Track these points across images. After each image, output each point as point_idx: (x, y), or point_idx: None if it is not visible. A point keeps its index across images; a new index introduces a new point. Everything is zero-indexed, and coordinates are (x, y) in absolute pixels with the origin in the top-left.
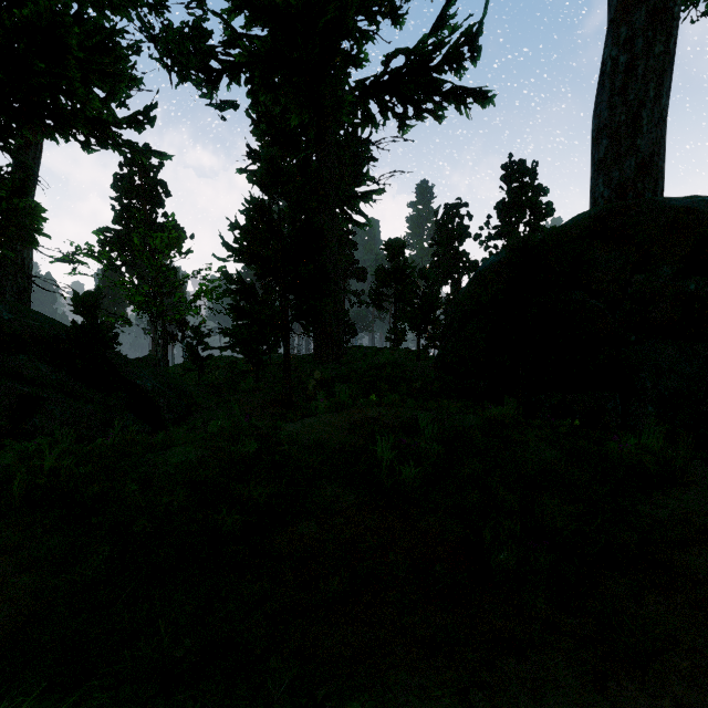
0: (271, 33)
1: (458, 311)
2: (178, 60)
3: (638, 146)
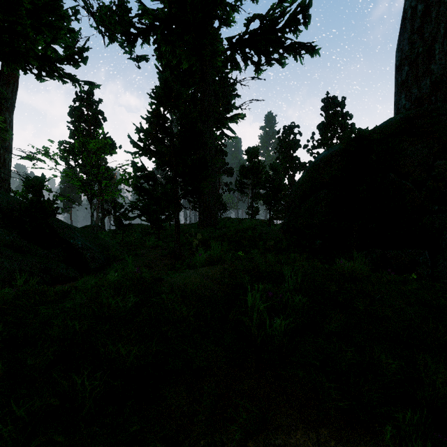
0: (168, 3)
1: (299, 191)
2: (109, 28)
3: (432, 70)
